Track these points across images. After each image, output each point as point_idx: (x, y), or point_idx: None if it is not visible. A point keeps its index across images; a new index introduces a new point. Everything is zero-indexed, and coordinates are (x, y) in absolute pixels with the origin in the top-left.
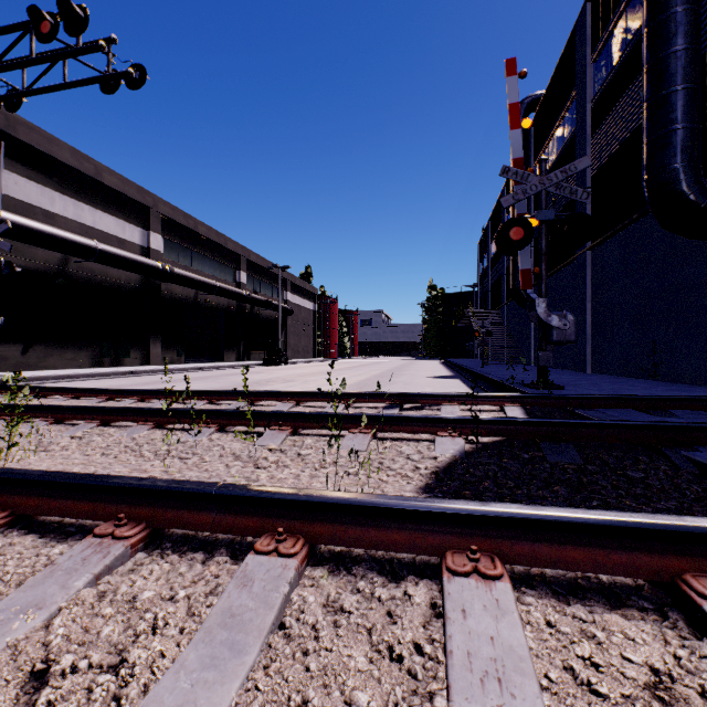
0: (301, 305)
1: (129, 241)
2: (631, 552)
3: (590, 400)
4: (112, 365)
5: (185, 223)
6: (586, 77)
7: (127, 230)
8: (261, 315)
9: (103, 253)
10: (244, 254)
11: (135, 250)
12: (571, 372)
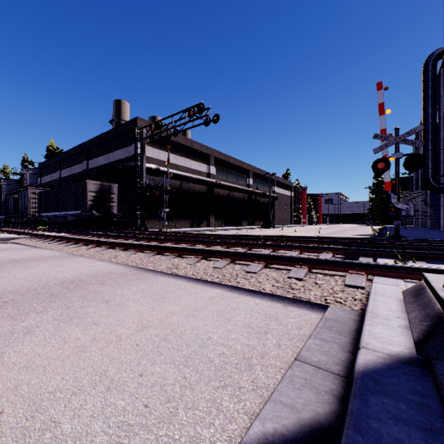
0: (282, 193)
1: (202, 171)
2: (319, 250)
3: (391, 240)
4: (196, 227)
5: (224, 159)
6: None
7: (202, 167)
8: (260, 201)
9: (194, 179)
10: (251, 169)
11: (204, 175)
12: None
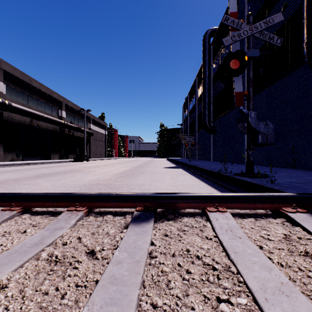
0: (98, 131)
1: None
2: None
3: None
4: None
5: (22, 78)
6: (244, 10)
7: None
8: (75, 135)
9: None
10: (64, 101)
11: None
12: (237, 164)
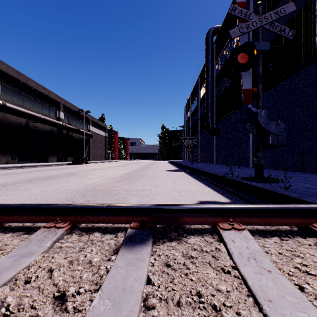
0: (98, 133)
1: None
2: None
3: None
4: None
5: (17, 77)
6: (249, 7)
7: None
8: (73, 137)
9: None
10: (62, 102)
11: None
12: (242, 167)
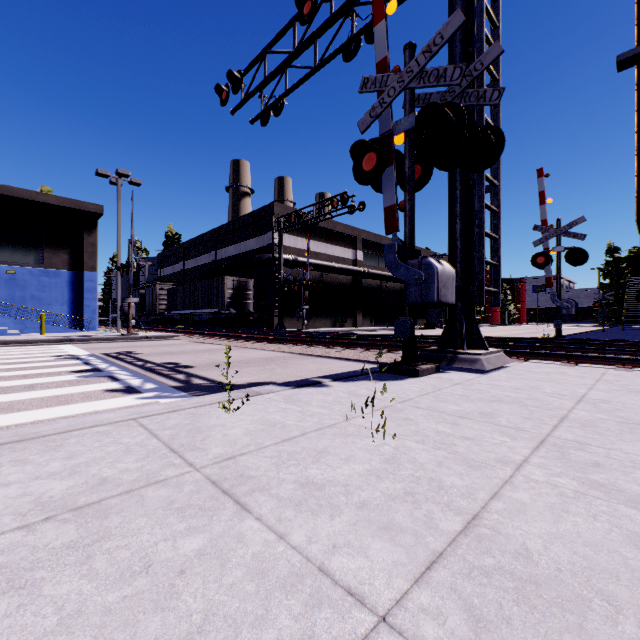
0: None
1: (347, 258)
2: None
3: (532, 339)
4: (339, 326)
5: (374, 240)
6: None
7: (346, 252)
8: None
9: (337, 269)
10: None
11: (349, 262)
12: None
